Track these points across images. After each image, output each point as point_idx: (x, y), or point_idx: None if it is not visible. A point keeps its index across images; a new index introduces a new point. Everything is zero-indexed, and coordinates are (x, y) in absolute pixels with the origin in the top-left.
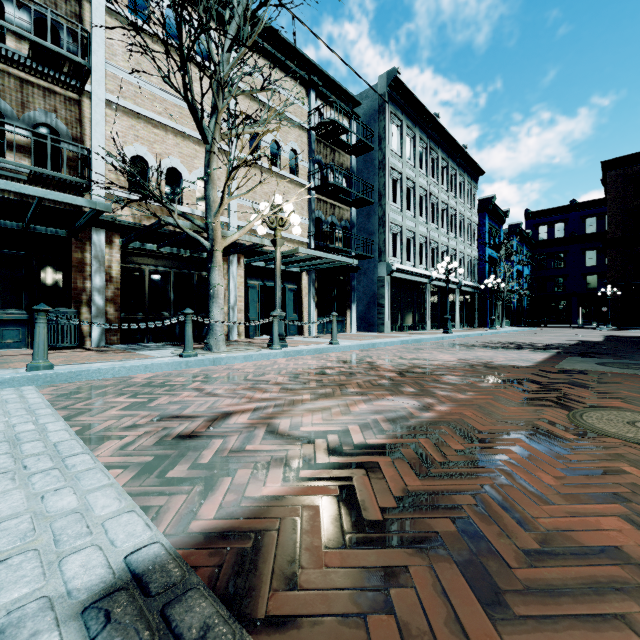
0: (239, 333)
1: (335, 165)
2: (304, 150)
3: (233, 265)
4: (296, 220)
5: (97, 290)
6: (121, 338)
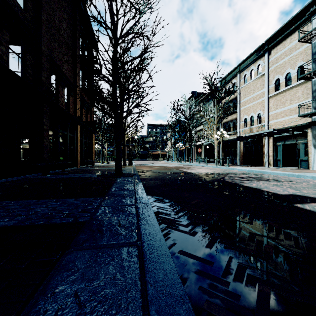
0: (270, 164)
1: (301, 65)
2: (309, 58)
3: (266, 139)
4: (215, 136)
5: (238, 153)
6: (244, 163)
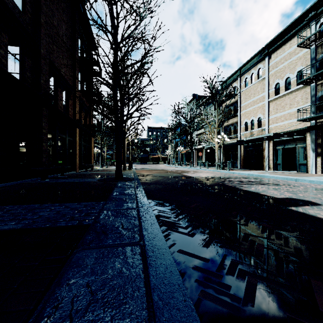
0: (271, 168)
1: (300, 70)
2: (308, 63)
3: (266, 143)
4: (215, 140)
5: (239, 156)
6: (245, 167)
